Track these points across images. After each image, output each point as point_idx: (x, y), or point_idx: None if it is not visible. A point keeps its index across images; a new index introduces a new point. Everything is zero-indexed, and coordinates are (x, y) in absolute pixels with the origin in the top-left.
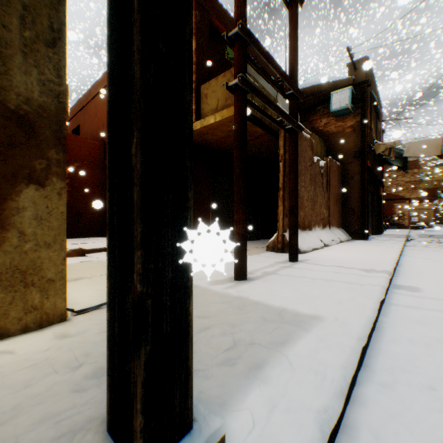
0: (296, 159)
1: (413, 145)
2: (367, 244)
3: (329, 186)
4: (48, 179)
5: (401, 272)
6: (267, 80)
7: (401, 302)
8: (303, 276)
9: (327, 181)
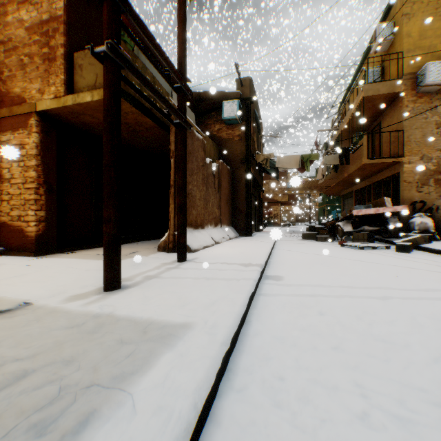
0: (184, 156)
1: (283, 158)
2: (251, 240)
3: (221, 187)
4: None
5: (272, 263)
6: (151, 64)
7: (269, 292)
8: (186, 277)
9: (219, 182)
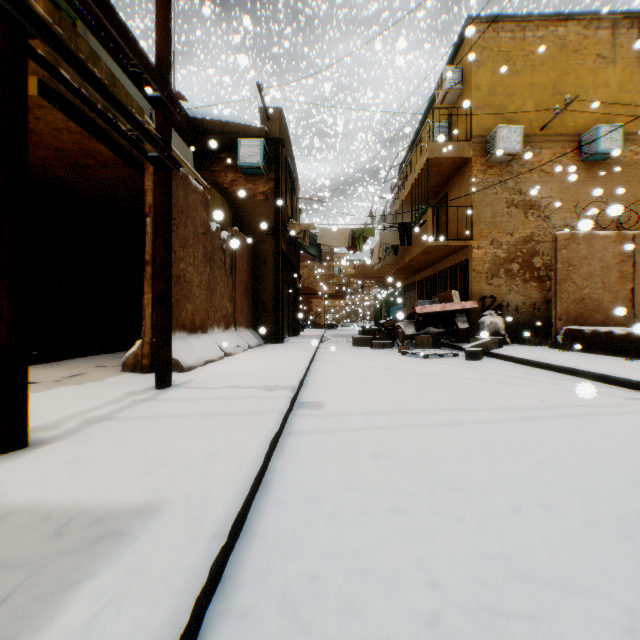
0: (168, 213)
1: (327, 231)
2: (281, 349)
3: (236, 269)
4: None
5: (311, 383)
6: (102, 47)
7: (303, 428)
8: (167, 415)
9: (233, 261)
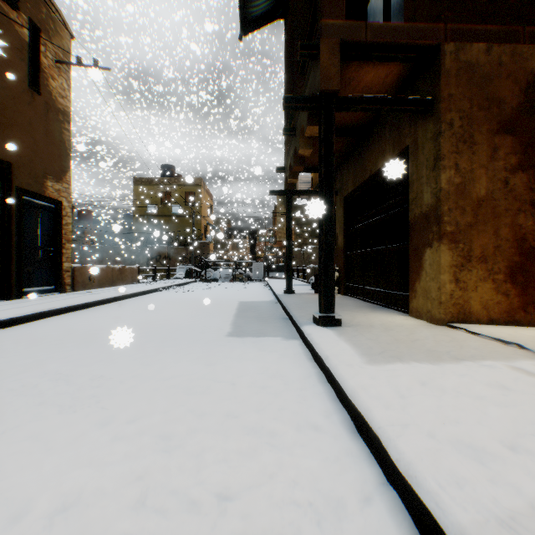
0: None
1: None
2: None
3: None
4: (432, 243)
5: None
6: None
7: None
8: None
9: None
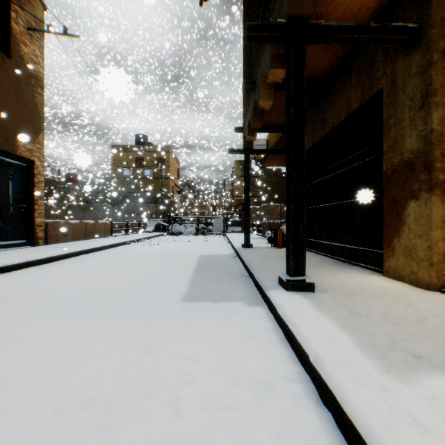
0: None
1: None
2: None
3: None
4: (419, 194)
5: None
6: None
7: None
8: None
9: None
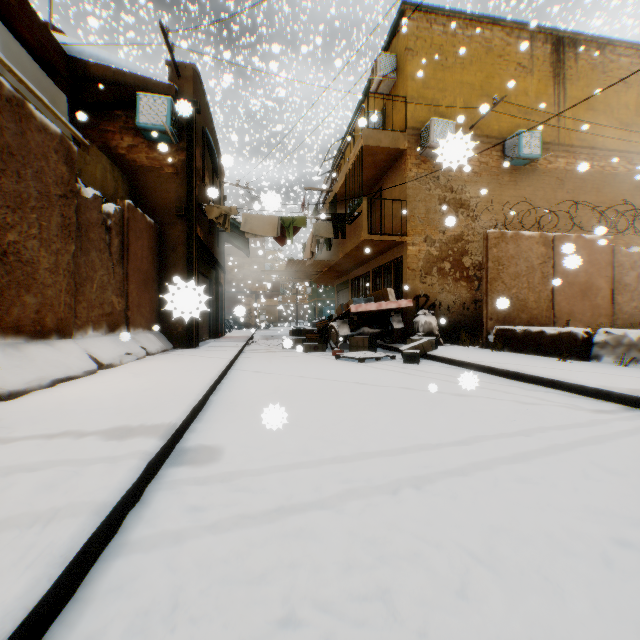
0: None
1: (252, 218)
2: (190, 356)
3: (129, 254)
4: None
5: (214, 407)
6: None
7: (159, 524)
8: None
9: (125, 244)
